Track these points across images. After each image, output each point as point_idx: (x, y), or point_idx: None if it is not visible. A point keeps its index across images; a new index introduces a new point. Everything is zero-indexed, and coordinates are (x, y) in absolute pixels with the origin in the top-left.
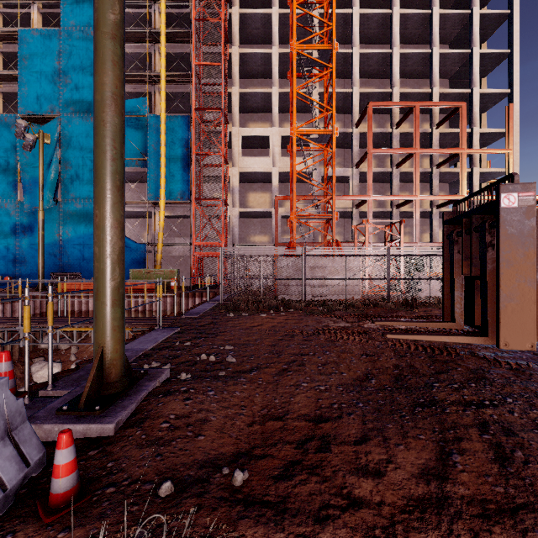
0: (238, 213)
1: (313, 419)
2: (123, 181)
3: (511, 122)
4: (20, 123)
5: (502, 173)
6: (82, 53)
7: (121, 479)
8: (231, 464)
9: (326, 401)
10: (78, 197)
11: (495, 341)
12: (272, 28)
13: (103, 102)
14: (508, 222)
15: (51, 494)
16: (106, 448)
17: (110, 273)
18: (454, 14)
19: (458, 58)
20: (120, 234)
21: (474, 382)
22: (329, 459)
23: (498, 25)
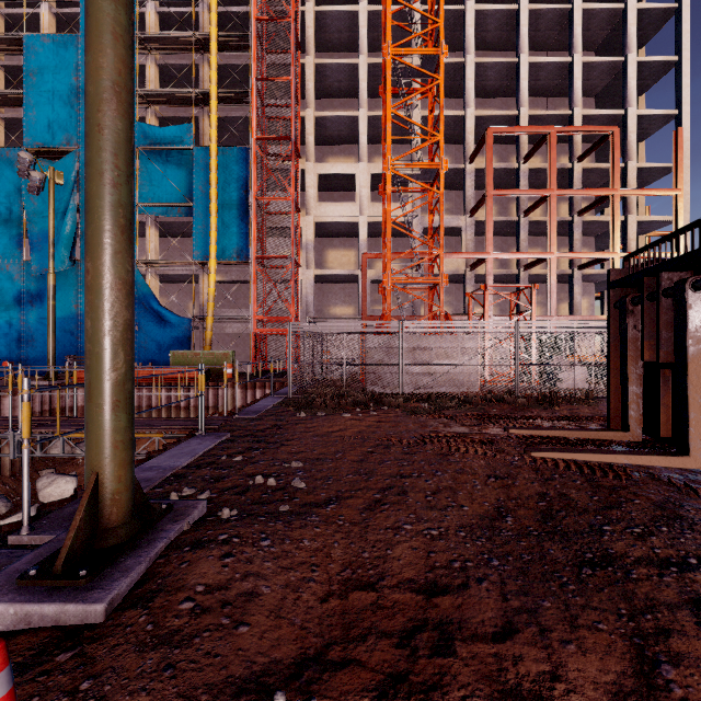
0: (313, 277)
1: (422, 589)
2: (130, 218)
3: (680, 153)
4: (23, 158)
5: (666, 222)
6: None
7: None
8: (290, 683)
9: (442, 556)
10: None
11: (700, 464)
12: (359, 30)
13: (99, 97)
14: None
15: None
16: (86, 648)
17: (109, 360)
18: (602, 10)
19: (607, 68)
20: (126, 300)
21: (665, 525)
22: (455, 671)
23: (662, 24)
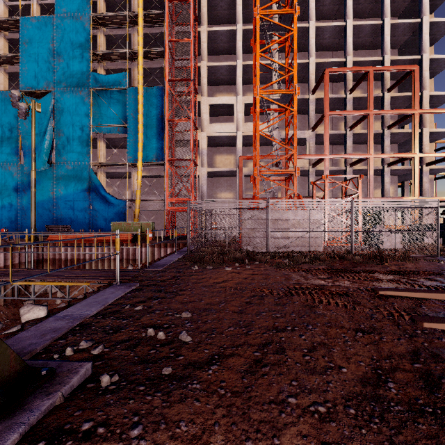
0: (206, 173)
1: None
2: None
3: None
4: (14, 94)
5: None
6: (72, 36)
7: None
8: None
9: None
10: (69, 160)
11: None
12: (236, 7)
13: None
14: None
15: None
16: None
17: None
18: None
19: (408, 28)
20: None
21: None
22: None
23: None
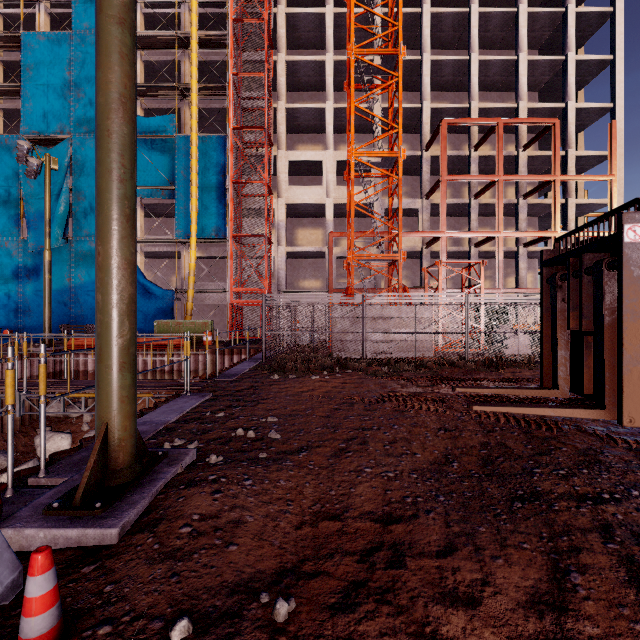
0: (284, 254)
1: (380, 519)
2: (134, 208)
3: (614, 142)
4: (22, 145)
5: (602, 205)
6: None
7: (121, 613)
8: (272, 587)
9: (397, 493)
10: (93, 235)
11: (615, 415)
12: (326, 30)
13: (108, 107)
14: (634, 261)
15: (20, 639)
16: (105, 563)
17: (117, 328)
18: (545, 13)
19: (550, 66)
20: (130, 278)
21: (586, 468)
22: (405, 579)
23: (598, 26)
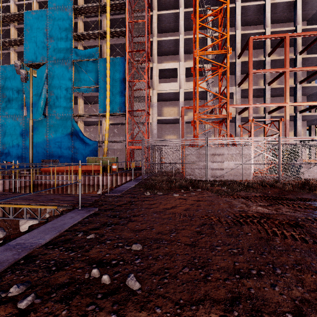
0: (156, 120)
1: None
2: None
3: None
4: (17, 63)
5: None
6: (60, 22)
7: None
8: None
9: None
10: (57, 113)
11: None
12: None
13: None
14: None
15: None
16: None
17: None
18: None
19: (316, 3)
20: None
21: None
22: None
23: None
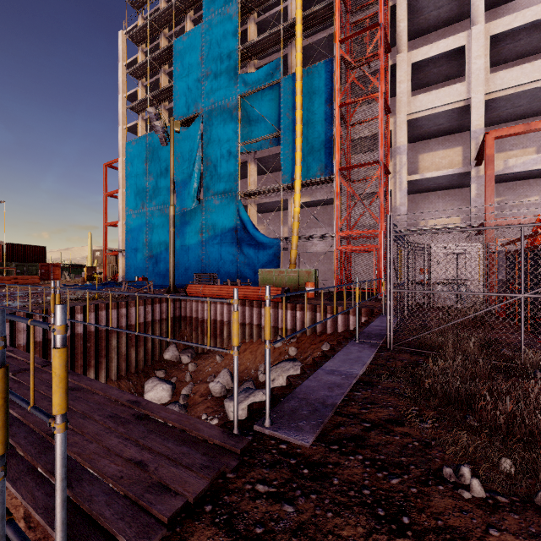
0: (405, 184)
1: None
2: None
3: None
4: (151, 113)
5: None
6: (220, 37)
7: None
8: None
9: None
10: (216, 193)
11: None
12: None
13: None
14: None
15: None
16: None
17: None
18: None
19: None
20: None
21: None
22: None
23: None
